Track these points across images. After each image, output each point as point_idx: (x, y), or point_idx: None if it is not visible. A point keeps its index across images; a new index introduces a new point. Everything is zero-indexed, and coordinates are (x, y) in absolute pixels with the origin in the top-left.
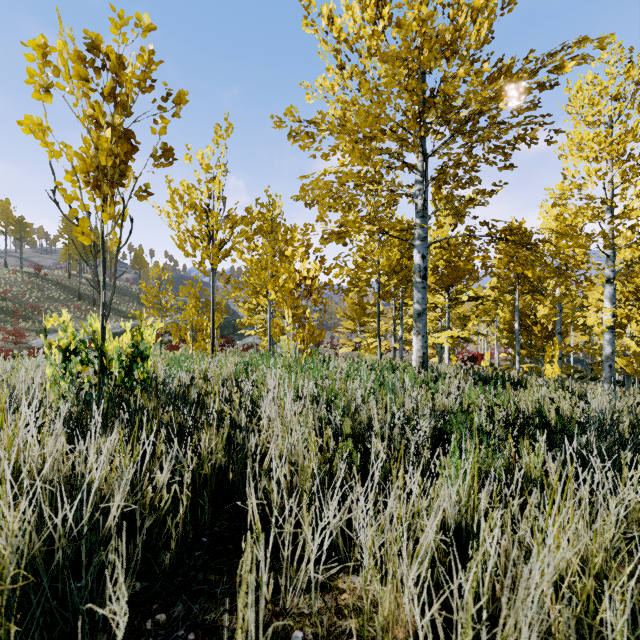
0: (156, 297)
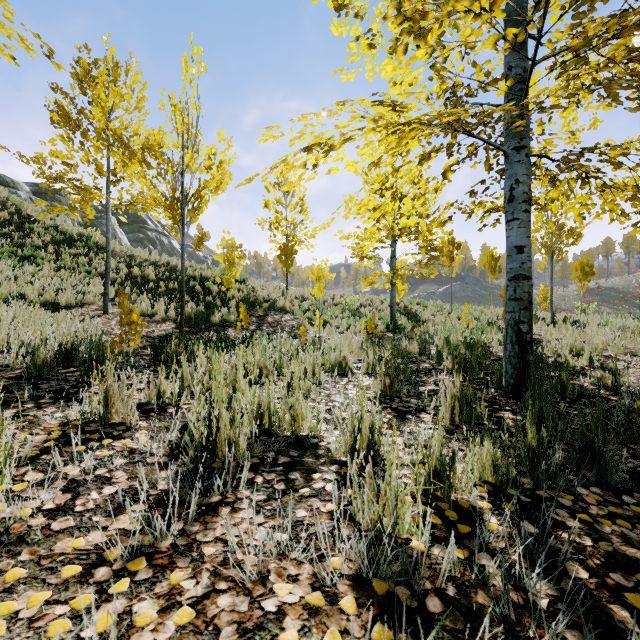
0: None
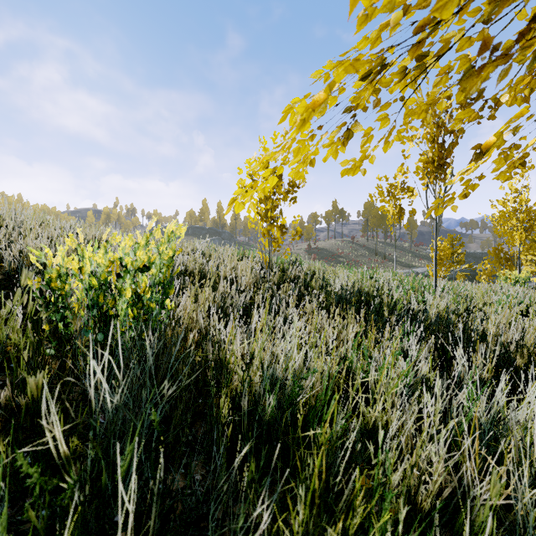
0: (451, 254)
